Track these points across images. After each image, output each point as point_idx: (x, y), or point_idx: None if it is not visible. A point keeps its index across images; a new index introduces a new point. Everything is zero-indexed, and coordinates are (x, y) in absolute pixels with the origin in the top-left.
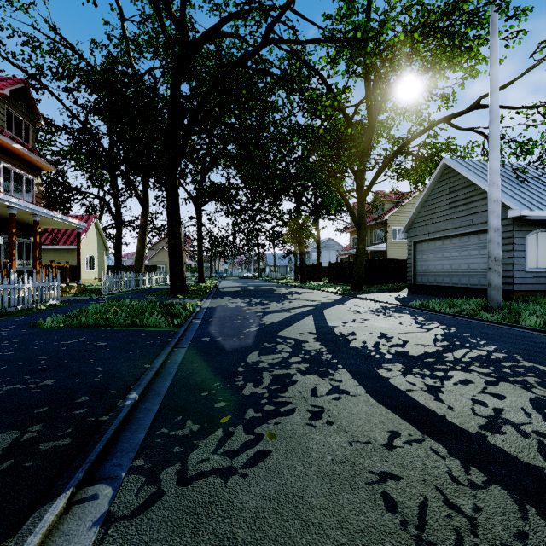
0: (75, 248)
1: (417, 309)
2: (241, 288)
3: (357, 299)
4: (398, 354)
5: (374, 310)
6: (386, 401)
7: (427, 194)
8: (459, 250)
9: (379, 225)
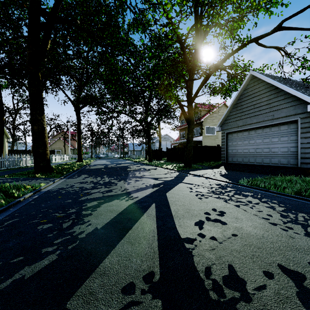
0: None
1: (250, 187)
2: (104, 166)
3: (191, 176)
4: None
5: (215, 192)
6: None
7: (237, 99)
8: (262, 138)
9: (197, 125)
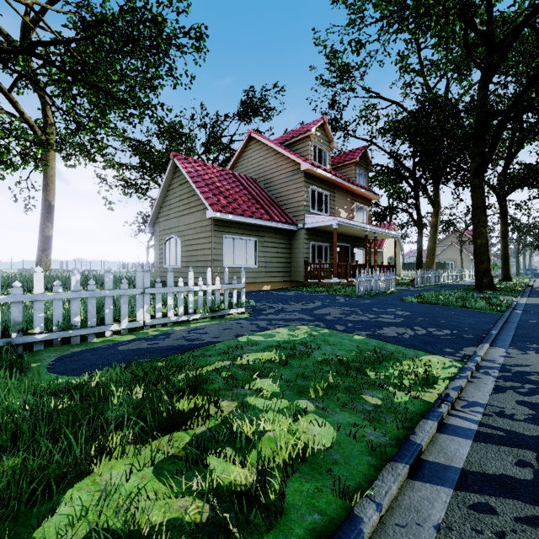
0: (380, 251)
1: None
2: None
3: None
4: None
5: None
6: None
7: None
8: None
9: None
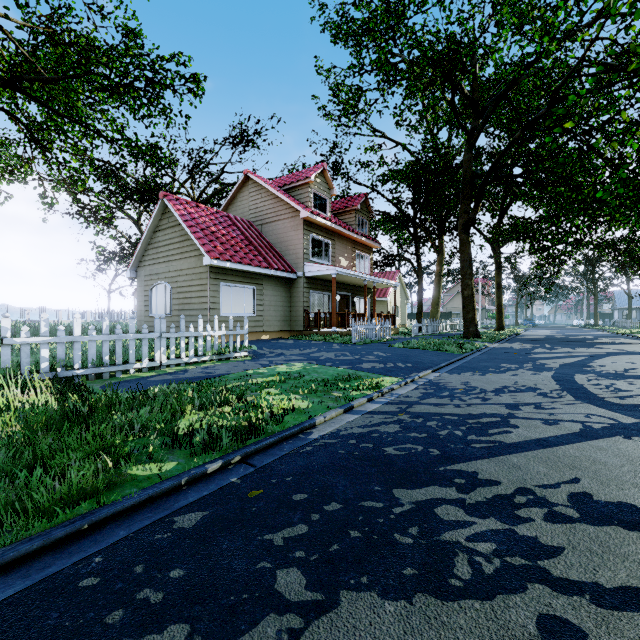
0: (385, 300)
1: None
2: (544, 337)
3: None
4: (612, 373)
5: None
6: (556, 377)
7: None
8: None
9: None
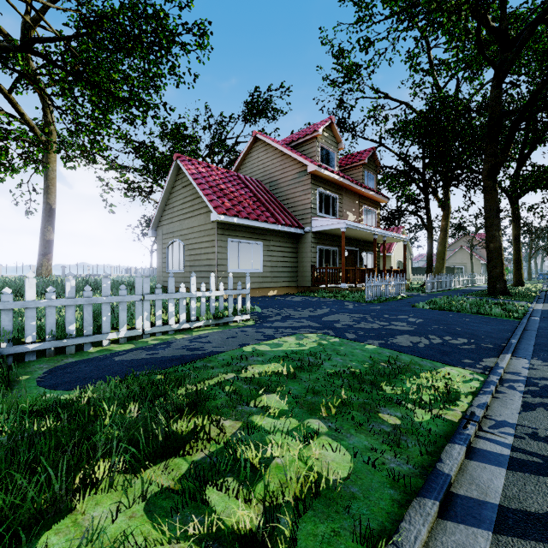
0: (389, 255)
1: None
2: None
3: None
4: None
5: None
6: None
7: None
8: None
9: None
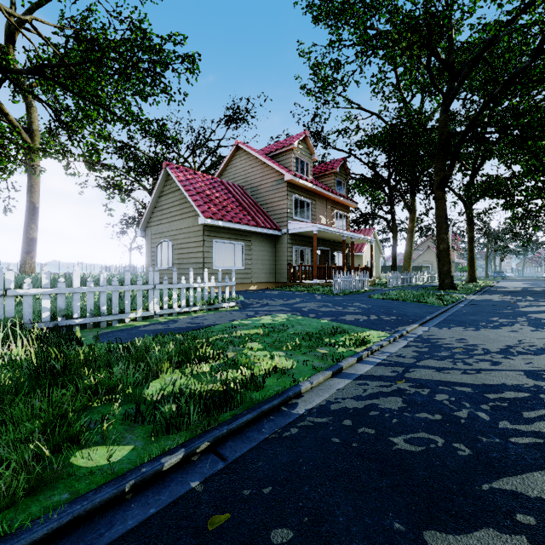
0: (361, 254)
1: None
2: (521, 289)
3: None
4: None
5: None
6: None
7: None
8: None
9: None
